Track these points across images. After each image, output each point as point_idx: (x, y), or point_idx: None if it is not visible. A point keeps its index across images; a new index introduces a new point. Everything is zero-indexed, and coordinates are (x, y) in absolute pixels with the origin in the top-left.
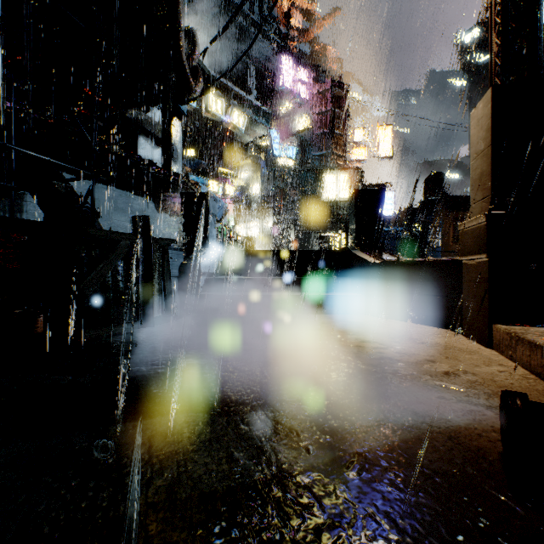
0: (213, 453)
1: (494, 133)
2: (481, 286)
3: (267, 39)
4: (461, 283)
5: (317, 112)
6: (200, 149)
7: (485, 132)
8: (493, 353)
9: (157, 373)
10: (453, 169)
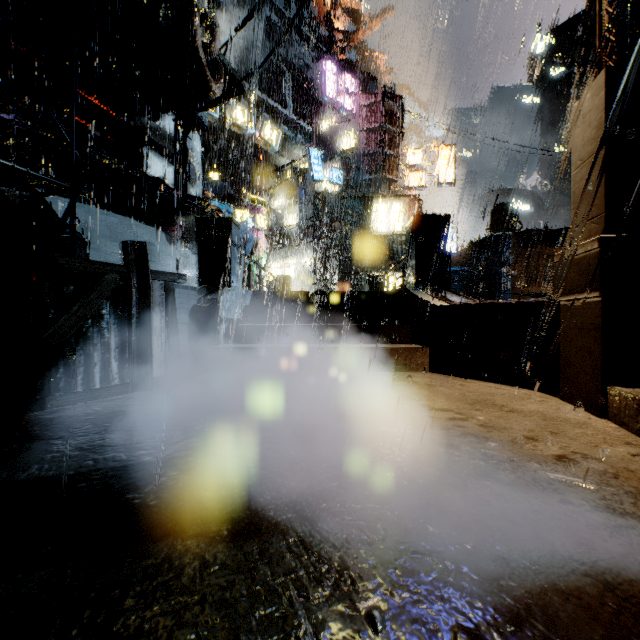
0: (203, 633)
1: (608, 129)
2: (590, 335)
3: (306, 43)
4: (559, 331)
5: (365, 128)
6: (225, 172)
7: (596, 129)
8: (611, 425)
9: (141, 463)
10: (523, 200)
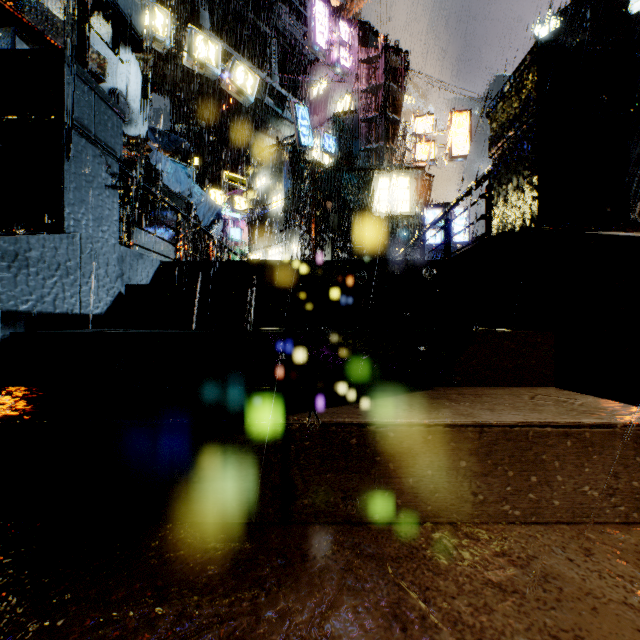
0: None
1: None
2: None
3: (295, 15)
4: None
5: (364, 88)
6: (206, 157)
7: None
8: None
9: None
10: None
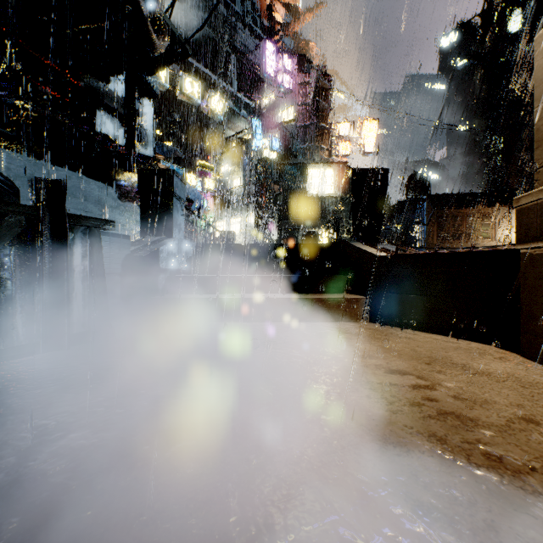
0: None
1: None
2: None
3: (249, 31)
4: (518, 282)
5: (301, 103)
6: (178, 142)
7: None
8: None
9: None
10: (433, 170)
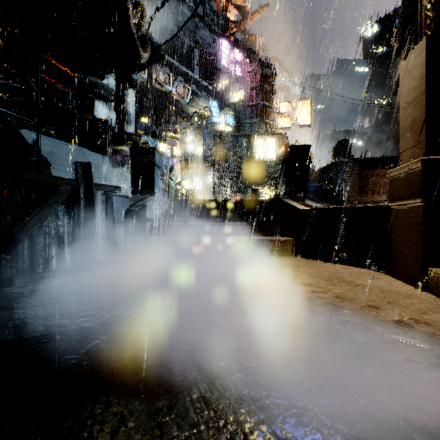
0: None
1: (428, 80)
2: (414, 230)
3: (208, 28)
4: (390, 227)
5: (249, 87)
6: (152, 118)
7: (418, 80)
8: (431, 296)
9: (81, 329)
10: (357, 137)
